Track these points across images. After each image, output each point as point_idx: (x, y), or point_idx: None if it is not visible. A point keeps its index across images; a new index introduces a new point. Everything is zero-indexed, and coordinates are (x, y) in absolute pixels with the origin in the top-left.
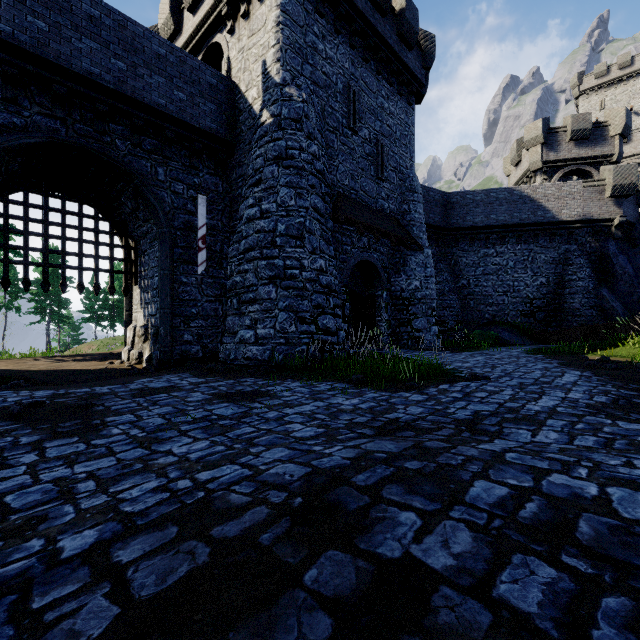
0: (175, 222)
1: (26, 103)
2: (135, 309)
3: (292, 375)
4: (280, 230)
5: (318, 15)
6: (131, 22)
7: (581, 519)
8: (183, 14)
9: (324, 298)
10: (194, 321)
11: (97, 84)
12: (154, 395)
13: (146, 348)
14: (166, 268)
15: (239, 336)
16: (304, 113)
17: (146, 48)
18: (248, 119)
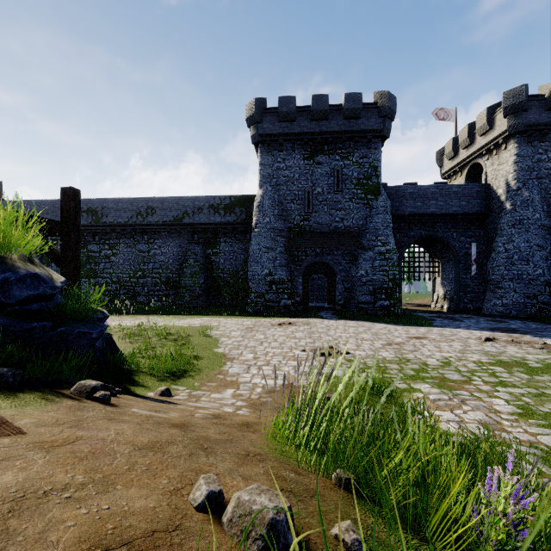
0: (460, 253)
1: (414, 228)
2: (437, 286)
3: (518, 319)
4: (515, 258)
5: (541, 143)
6: (444, 186)
7: (548, 331)
8: (458, 148)
9: (542, 287)
10: (468, 294)
11: (434, 214)
12: (467, 318)
13: (445, 304)
14: (457, 273)
15: (493, 302)
16: (530, 201)
17: (450, 192)
18: (497, 202)
